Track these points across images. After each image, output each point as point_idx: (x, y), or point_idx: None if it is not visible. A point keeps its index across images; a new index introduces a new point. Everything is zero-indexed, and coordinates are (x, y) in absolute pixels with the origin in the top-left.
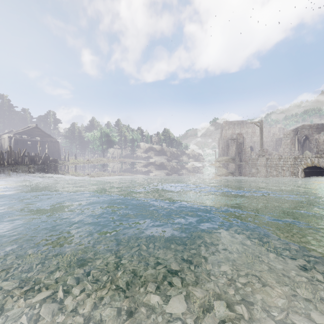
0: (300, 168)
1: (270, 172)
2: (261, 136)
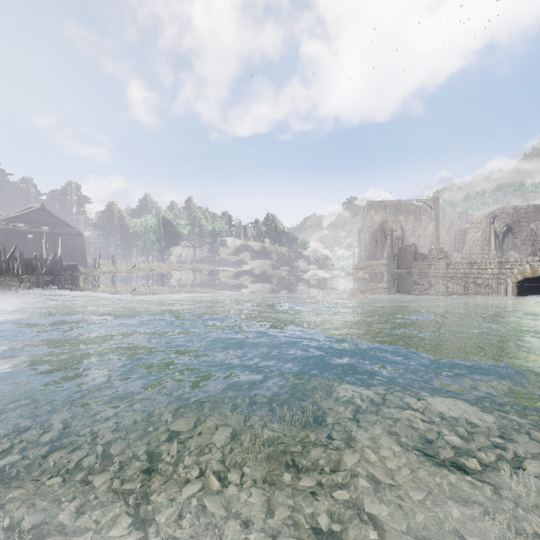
0: (510, 281)
1: (453, 287)
2: (437, 225)
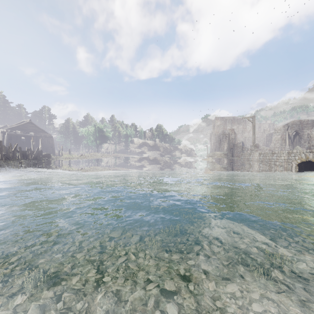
0: (294, 163)
1: (262, 167)
2: (254, 131)
